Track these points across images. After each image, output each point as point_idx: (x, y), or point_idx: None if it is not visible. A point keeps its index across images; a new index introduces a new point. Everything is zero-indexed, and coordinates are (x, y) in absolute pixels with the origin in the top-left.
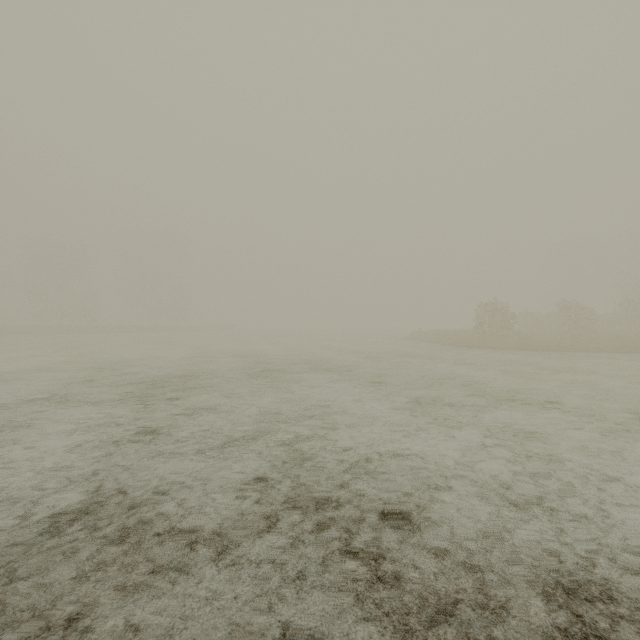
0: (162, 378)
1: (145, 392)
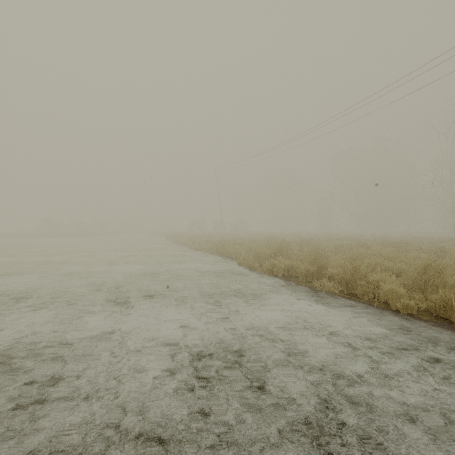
0: None
1: None
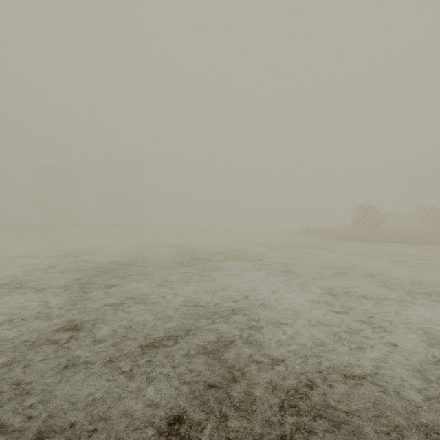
0: (109, 265)
1: (90, 278)
